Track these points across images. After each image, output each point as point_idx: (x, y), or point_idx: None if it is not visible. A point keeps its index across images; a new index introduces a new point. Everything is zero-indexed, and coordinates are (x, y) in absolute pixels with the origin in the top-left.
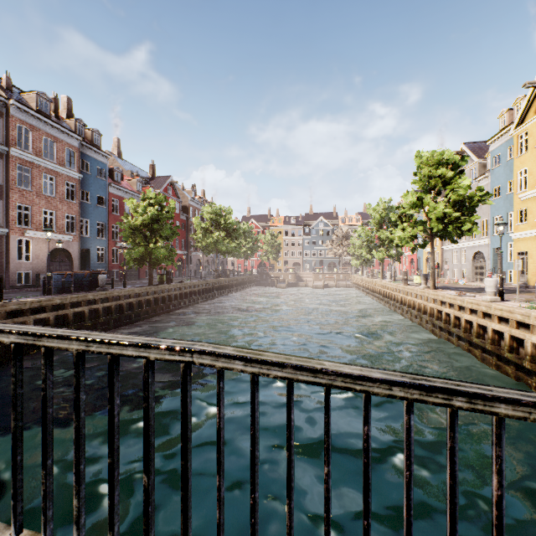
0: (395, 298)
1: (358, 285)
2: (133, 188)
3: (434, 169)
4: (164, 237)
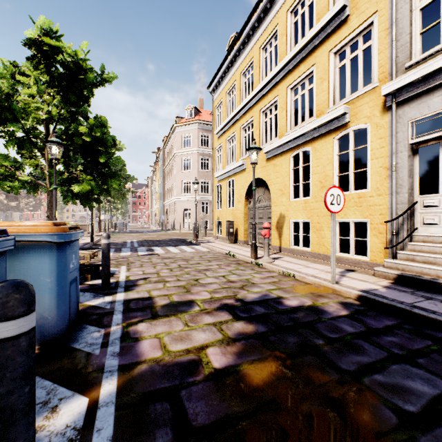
0: None
1: None
2: None
3: None
4: None
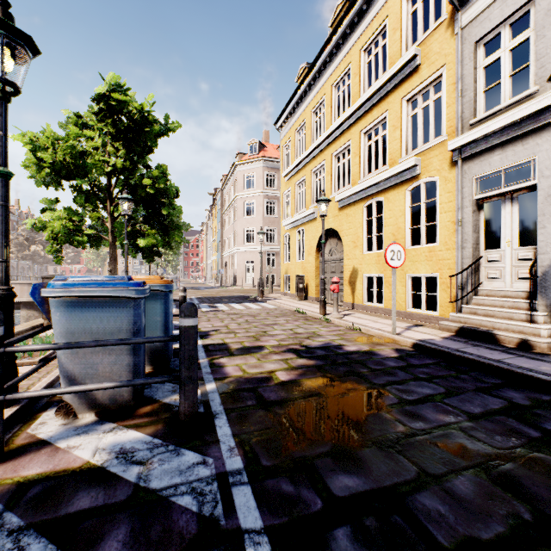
0: None
1: None
2: None
3: None
4: None
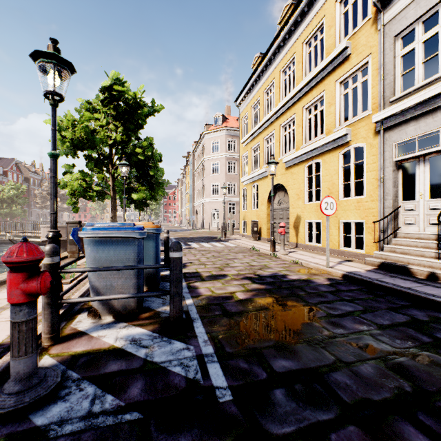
0: None
1: None
2: None
3: None
4: (20, 203)
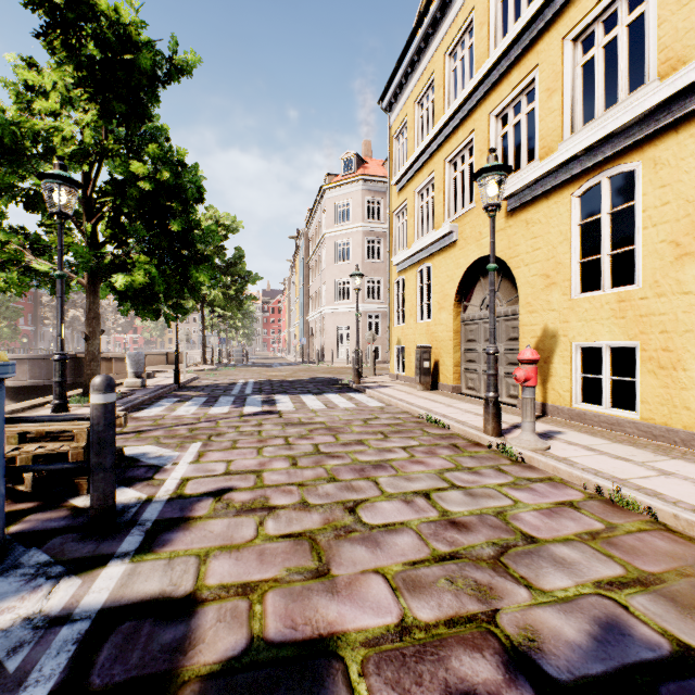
0: None
1: None
2: None
3: None
4: (8, 318)
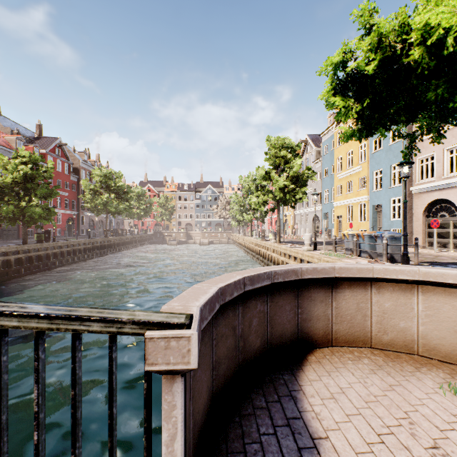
0: (256, 251)
1: (236, 241)
2: (12, 145)
3: (278, 151)
4: (41, 196)
